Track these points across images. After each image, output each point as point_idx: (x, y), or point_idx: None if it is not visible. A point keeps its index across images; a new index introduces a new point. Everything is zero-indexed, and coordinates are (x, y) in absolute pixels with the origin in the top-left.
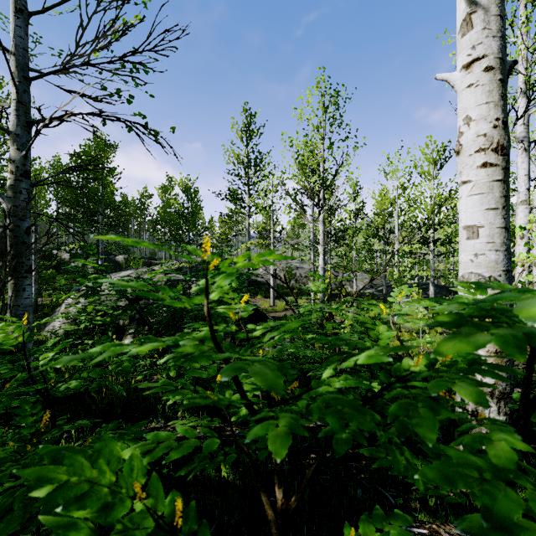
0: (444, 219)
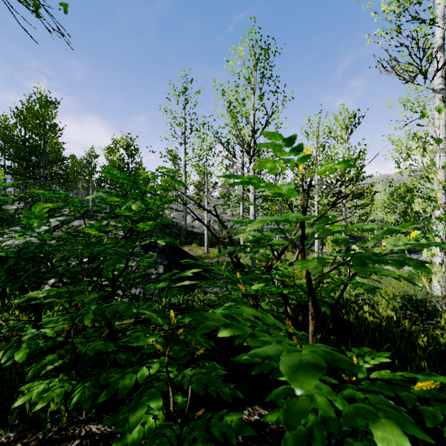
0: (353, 177)
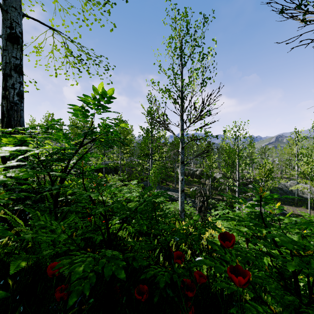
0: None
